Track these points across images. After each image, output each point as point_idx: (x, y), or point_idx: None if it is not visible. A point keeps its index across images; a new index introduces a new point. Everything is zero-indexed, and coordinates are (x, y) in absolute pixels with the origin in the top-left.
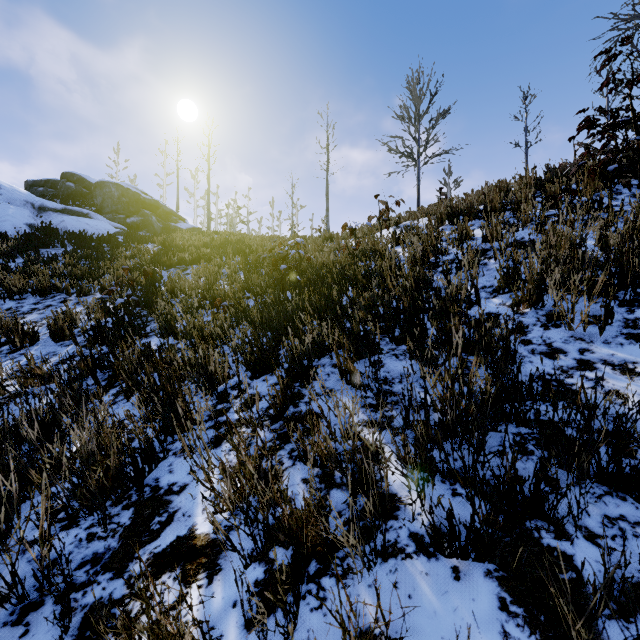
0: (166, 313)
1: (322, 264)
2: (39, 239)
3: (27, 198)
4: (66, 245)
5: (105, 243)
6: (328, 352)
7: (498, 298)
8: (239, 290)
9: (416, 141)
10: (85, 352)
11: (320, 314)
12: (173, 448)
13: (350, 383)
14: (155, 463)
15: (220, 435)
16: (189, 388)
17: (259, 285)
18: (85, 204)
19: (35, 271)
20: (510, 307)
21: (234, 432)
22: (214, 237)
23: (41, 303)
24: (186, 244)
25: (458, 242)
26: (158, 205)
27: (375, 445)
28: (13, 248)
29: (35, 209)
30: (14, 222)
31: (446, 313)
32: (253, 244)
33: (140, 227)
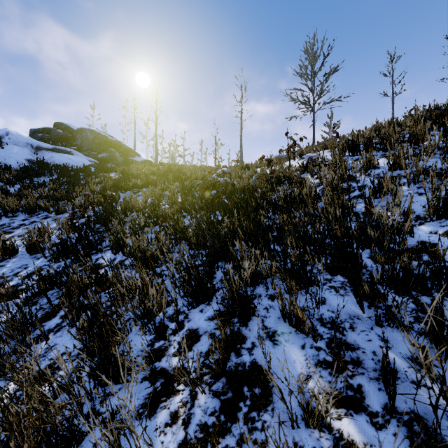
0: (117, 232)
1: (243, 188)
2: (34, 170)
3: (28, 141)
4: (53, 174)
5: (81, 172)
6: (264, 282)
7: (426, 225)
8: (177, 210)
9: (312, 92)
10: (50, 265)
11: (250, 238)
12: (103, 410)
13: (295, 326)
14: (78, 442)
15: (155, 393)
16: (122, 337)
17: (193, 206)
18: (69, 145)
19: (27, 194)
20: (444, 236)
21: (171, 390)
22: (159, 167)
23: (28, 220)
24: (139, 173)
25: (365, 170)
26: (120, 144)
27: (354, 446)
28: (13, 177)
29: (33, 148)
30: (17, 158)
31: (383, 244)
32: (188, 172)
33: (107, 160)
